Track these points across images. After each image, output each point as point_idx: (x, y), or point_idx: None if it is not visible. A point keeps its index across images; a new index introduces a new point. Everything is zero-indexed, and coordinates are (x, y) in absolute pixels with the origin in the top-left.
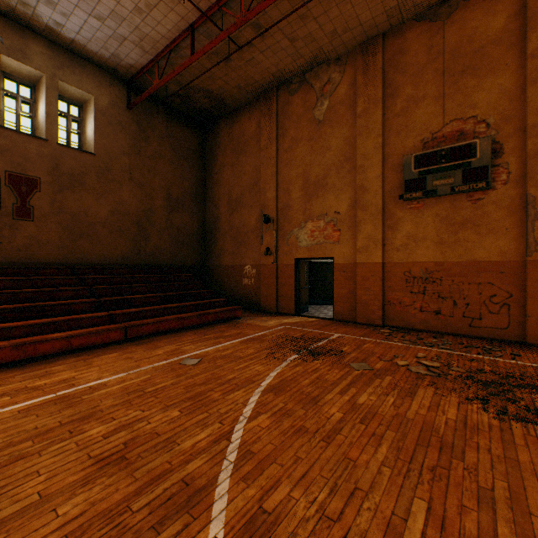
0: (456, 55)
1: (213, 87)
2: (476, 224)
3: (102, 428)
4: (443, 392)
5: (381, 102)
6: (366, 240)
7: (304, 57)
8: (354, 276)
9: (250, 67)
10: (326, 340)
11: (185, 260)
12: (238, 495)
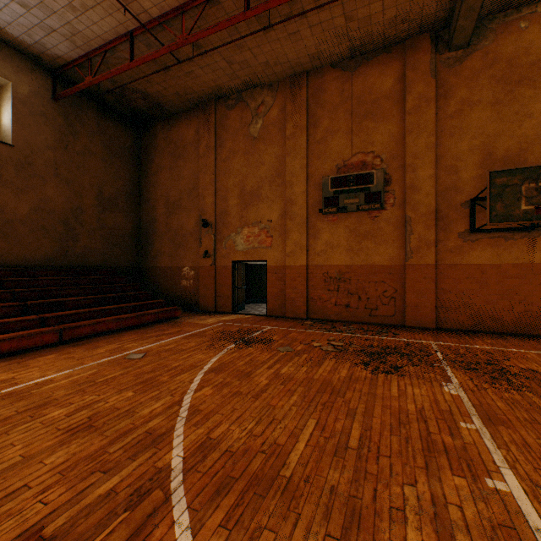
0: (361, 101)
1: (151, 91)
2: (374, 236)
3: (62, 410)
4: (341, 361)
5: (305, 129)
6: (293, 246)
7: (241, 79)
8: (284, 277)
9: (189, 79)
10: (259, 332)
11: (119, 261)
12: (191, 433)
